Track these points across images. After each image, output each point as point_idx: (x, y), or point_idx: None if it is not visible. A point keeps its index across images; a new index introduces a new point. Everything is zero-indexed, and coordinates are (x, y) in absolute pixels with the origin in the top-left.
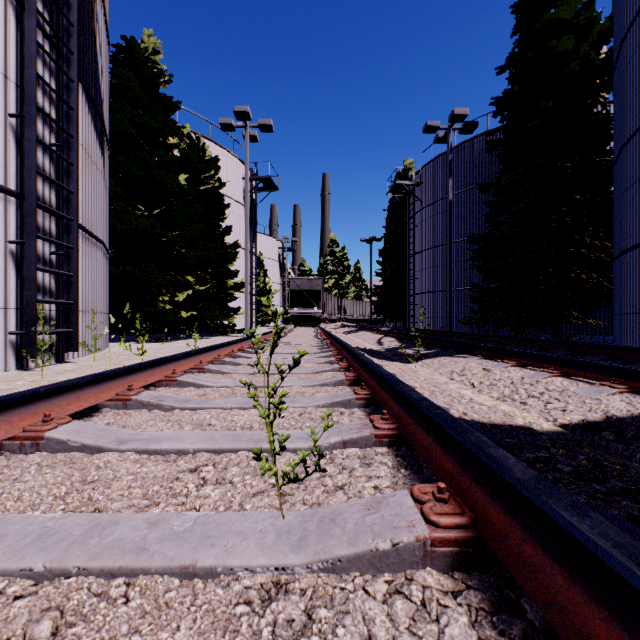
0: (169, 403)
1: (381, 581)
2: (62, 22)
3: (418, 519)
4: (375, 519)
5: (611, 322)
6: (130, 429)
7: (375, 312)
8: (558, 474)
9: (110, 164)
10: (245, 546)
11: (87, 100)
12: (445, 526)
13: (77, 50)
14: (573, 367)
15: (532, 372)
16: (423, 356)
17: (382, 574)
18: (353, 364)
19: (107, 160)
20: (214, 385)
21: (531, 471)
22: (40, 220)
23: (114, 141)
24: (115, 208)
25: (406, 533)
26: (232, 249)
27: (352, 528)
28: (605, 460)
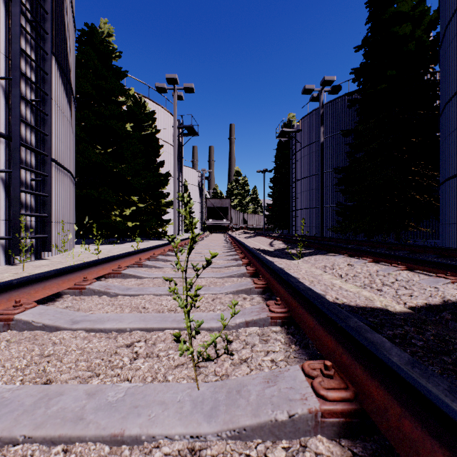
0: (114, 291)
1: (280, 448)
2: (40, 11)
3: (309, 392)
4: (273, 391)
5: (437, 230)
6: (83, 311)
7: (267, 223)
8: (414, 348)
9: (76, 115)
10: (166, 415)
11: (58, 68)
12: (333, 400)
13: (50, 31)
14: (415, 263)
15: (384, 267)
16: (303, 254)
17: (280, 441)
18: (252, 261)
19: (74, 112)
20: (149, 277)
21: (406, 355)
22: (23, 155)
23: (79, 99)
24: (80, 147)
25: (300, 405)
26: (165, 177)
27: (255, 399)
28: (446, 335)
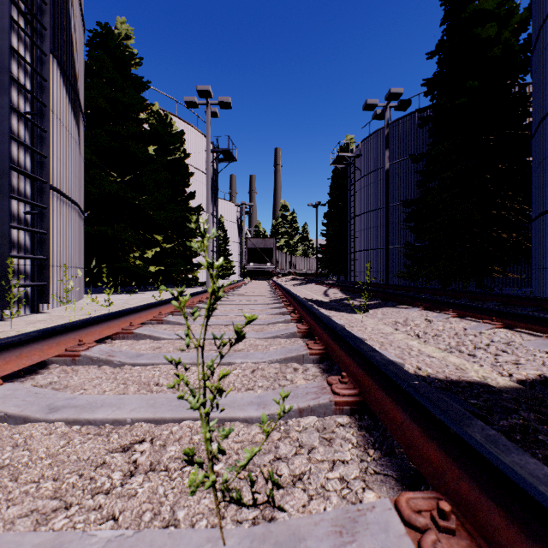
0: (119, 359)
1: None
2: (37, 1)
3: None
4: None
5: (527, 276)
6: (71, 390)
7: (320, 267)
8: (547, 451)
9: (86, 135)
10: None
11: (62, 75)
12: None
13: (50, 26)
14: (515, 319)
15: (474, 323)
16: (367, 307)
17: None
18: (304, 316)
19: (82, 131)
20: (170, 337)
21: None
22: (15, 182)
23: (90, 115)
24: (90, 174)
25: None
26: (196, 212)
27: None
28: None
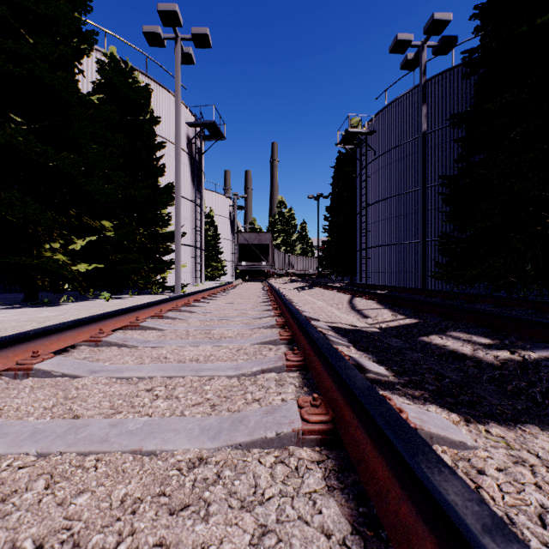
0: None
1: None
2: None
3: None
4: None
5: None
6: None
7: (322, 267)
8: None
9: None
10: None
11: None
12: None
13: None
14: None
15: None
16: None
17: None
18: None
19: None
20: None
21: None
22: None
23: None
24: None
25: None
26: (167, 194)
27: None
28: None
